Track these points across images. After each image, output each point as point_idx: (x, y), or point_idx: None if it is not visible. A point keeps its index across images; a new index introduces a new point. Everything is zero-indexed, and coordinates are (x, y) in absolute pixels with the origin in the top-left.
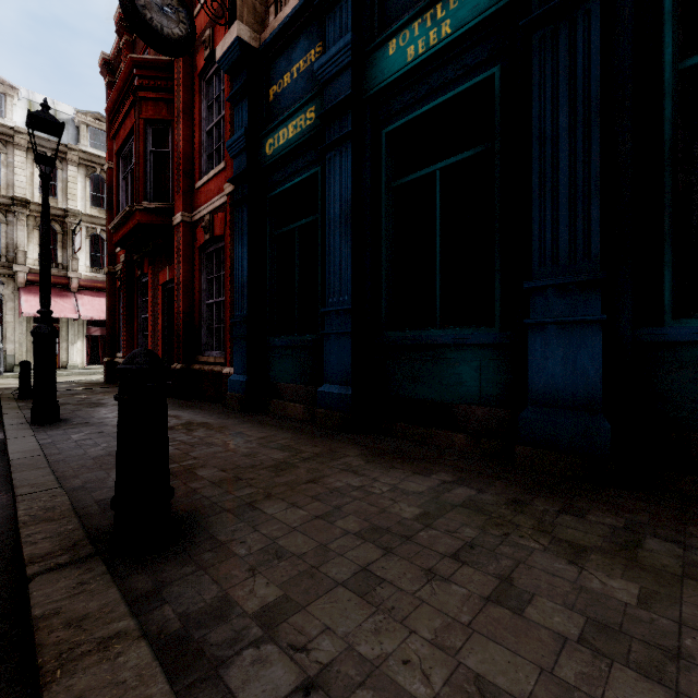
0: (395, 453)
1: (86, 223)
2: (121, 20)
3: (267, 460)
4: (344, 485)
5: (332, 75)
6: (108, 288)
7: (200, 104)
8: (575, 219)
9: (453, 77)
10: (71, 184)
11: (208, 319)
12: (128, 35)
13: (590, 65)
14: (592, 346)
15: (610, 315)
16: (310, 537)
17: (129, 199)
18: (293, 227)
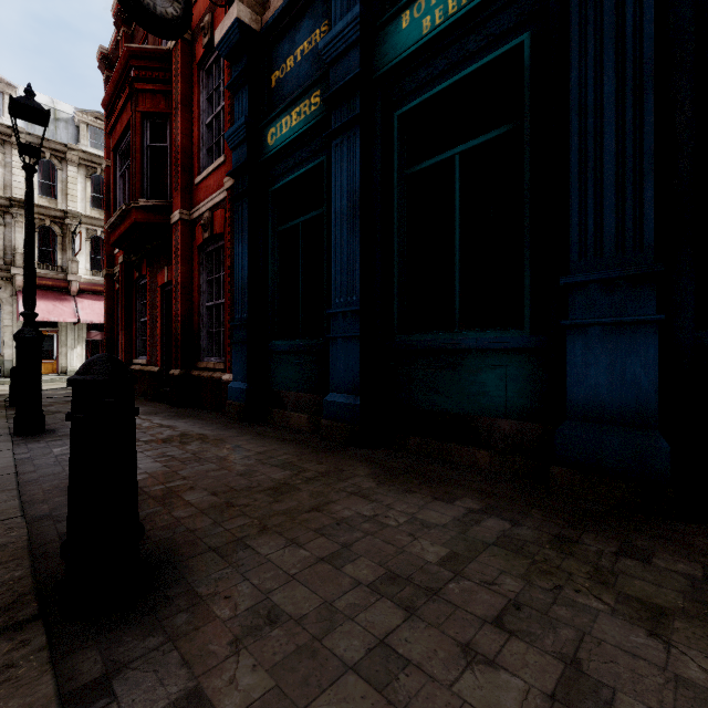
0: (410, 472)
1: (86, 224)
2: (119, 11)
3: (265, 481)
4: (353, 515)
5: (338, 54)
6: (106, 291)
7: (199, 95)
8: (623, 203)
9: (474, 49)
10: (71, 185)
11: (208, 322)
12: (126, 27)
13: (642, 21)
14: (645, 351)
15: (666, 315)
16: (312, 589)
17: (126, 197)
18: (297, 222)
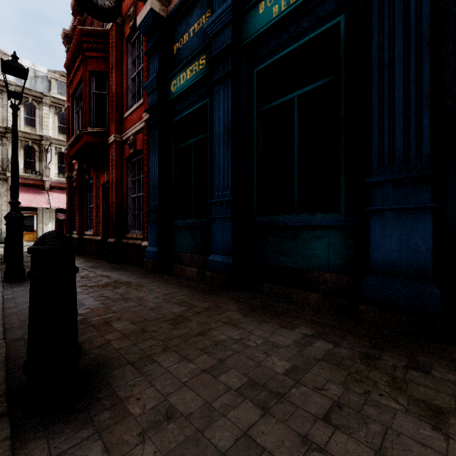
0: (265, 308)
1: (55, 144)
2: (75, 5)
3: (168, 314)
4: (226, 338)
5: (217, 31)
6: (67, 187)
7: (127, 59)
8: (408, 128)
9: (307, 27)
10: (45, 119)
11: (133, 207)
12: (80, 16)
13: (421, 5)
14: (424, 227)
15: (437, 203)
16: (197, 393)
17: (80, 126)
18: (190, 142)
